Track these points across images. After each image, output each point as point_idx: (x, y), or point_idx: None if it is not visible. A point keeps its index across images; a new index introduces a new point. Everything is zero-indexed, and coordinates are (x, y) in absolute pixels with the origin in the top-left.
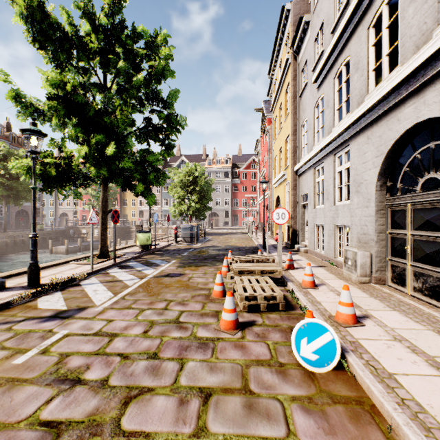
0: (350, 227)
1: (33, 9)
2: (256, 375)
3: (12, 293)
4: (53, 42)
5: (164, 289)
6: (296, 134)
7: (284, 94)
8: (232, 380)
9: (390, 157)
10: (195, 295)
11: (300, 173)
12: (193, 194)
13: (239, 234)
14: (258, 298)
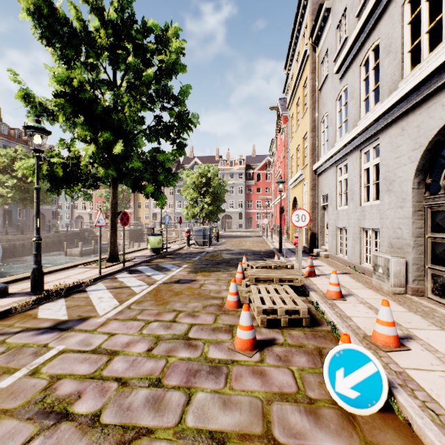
0: (379, 230)
1: (40, 4)
2: (281, 415)
3: (14, 300)
4: (61, 38)
5: (173, 298)
6: (315, 130)
7: (302, 89)
8: (250, 422)
9: (431, 150)
10: (207, 305)
11: (319, 172)
12: (206, 196)
13: (253, 237)
14: (278, 312)
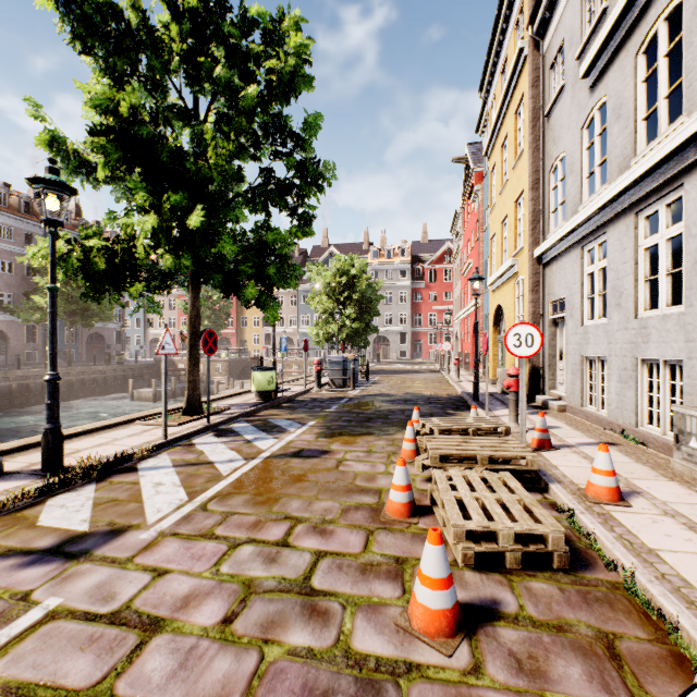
0: (684, 363)
1: None
2: None
3: (6, 487)
4: (103, 37)
5: (287, 488)
6: (539, 188)
7: (513, 118)
8: None
9: None
10: (349, 506)
11: (547, 260)
12: (348, 305)
13: (425, 373)
14: (498, 537)
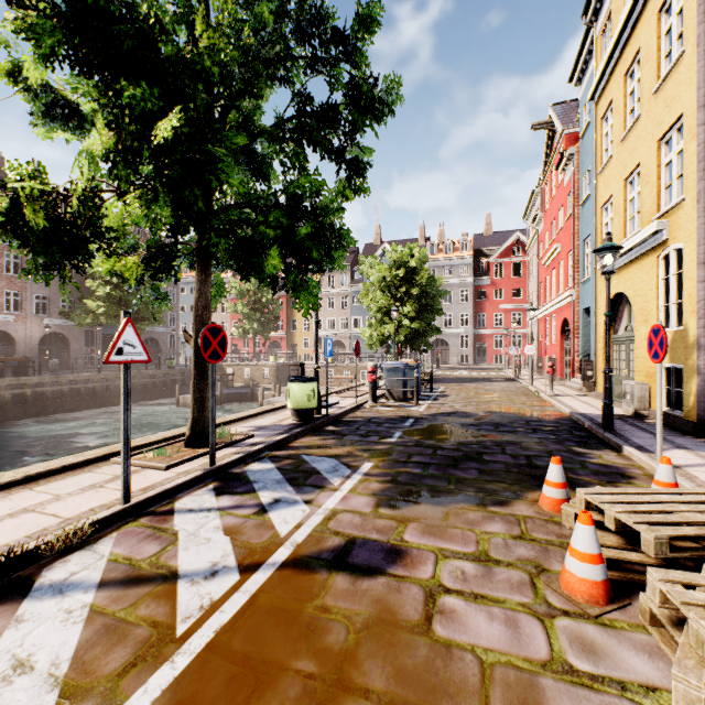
0: None
1: None
2: None
3: None
4: None
5: None
6: None
7: (656, 19)
8: None
9: None
10: None
11: None
12: (406, 302)
13: (500, 382)
14: None
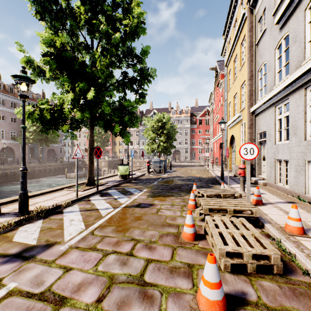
0: None
1: None
2: None
3: (1, 221)
4: (49, 12)
5: (133, 223)
6: (252, 79)
7: (240, 47)
8: None
9: None
10: (163, 234)
11: (256, 113)
12: (161, 135)
13: (197, 166)
14: (243, 255)
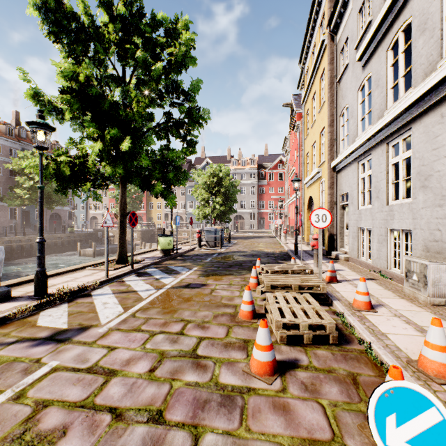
0: (412, 231)
1: None
2: None
3: (15, 305)
4: (68, 33)
5: (182, 305)
6: (333, 125)
7: (319, 82)
8: None
9: None
10: (218, 314)
11: (338, 169)
12: (217, 196)
13: (266, 238)
14: (300, 327)
